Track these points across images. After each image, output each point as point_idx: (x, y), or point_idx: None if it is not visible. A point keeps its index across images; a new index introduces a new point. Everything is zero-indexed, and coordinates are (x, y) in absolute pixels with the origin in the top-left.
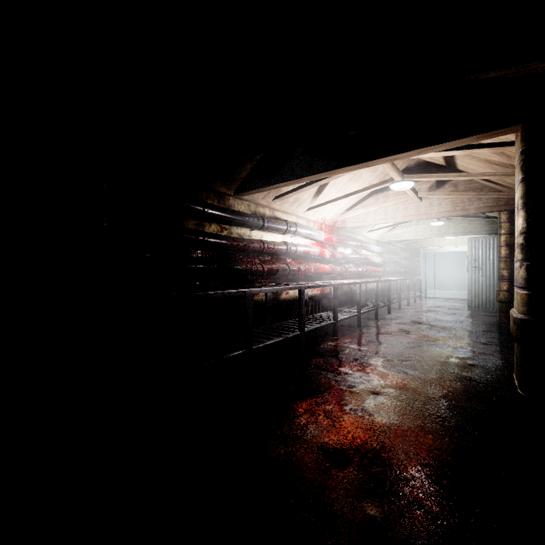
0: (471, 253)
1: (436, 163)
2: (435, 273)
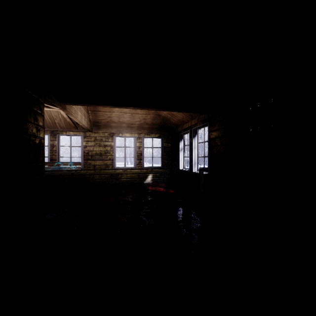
0: None
1: None
2: None
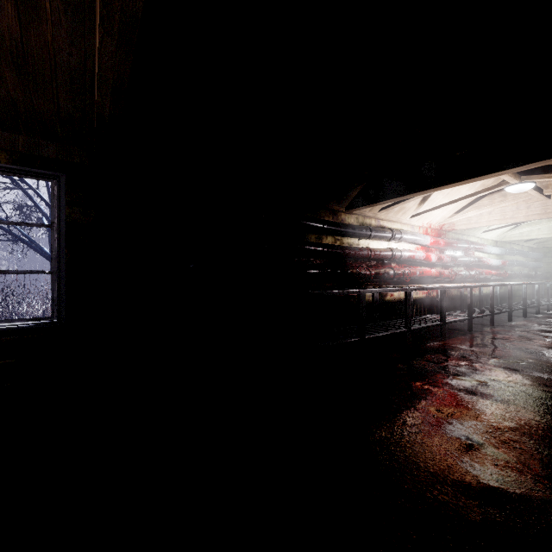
0: None
1: None
2: None
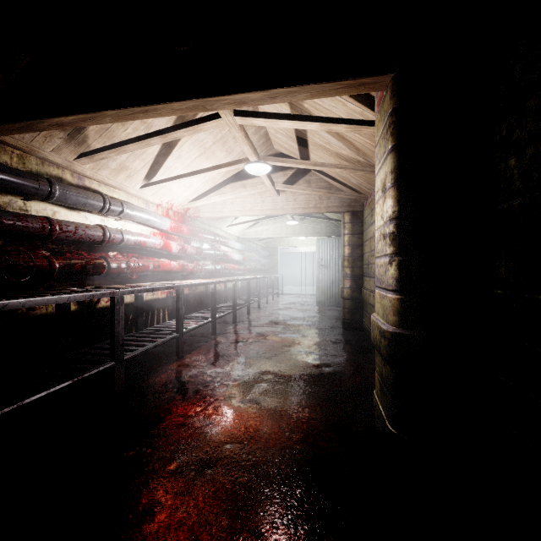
0: (319, 252)
1: (292, 157)
2: (290, 271)
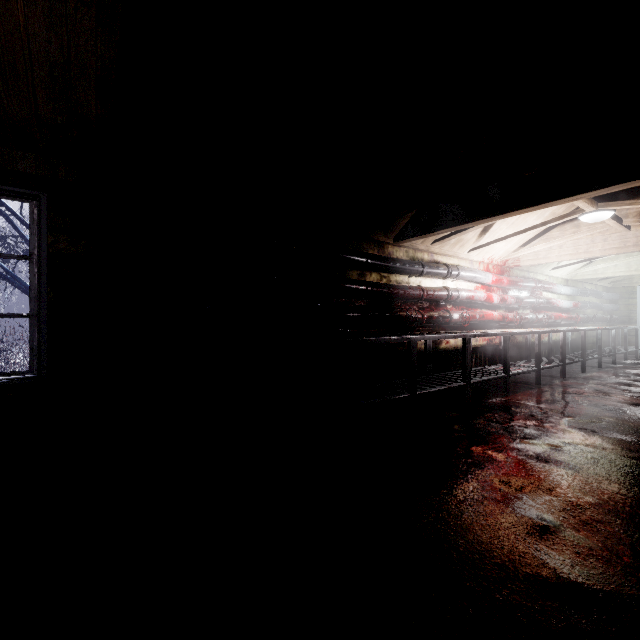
0: None
1: None
2: None
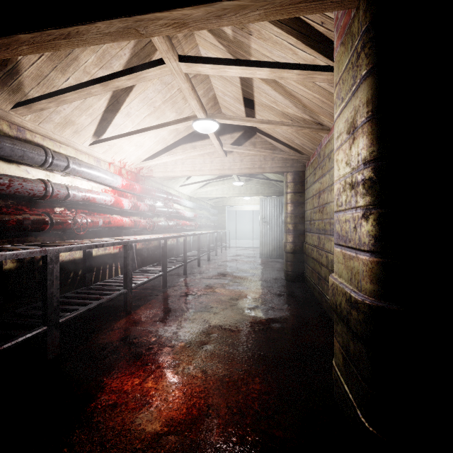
0: (262, 210)
1: None
2: (236, 227)
